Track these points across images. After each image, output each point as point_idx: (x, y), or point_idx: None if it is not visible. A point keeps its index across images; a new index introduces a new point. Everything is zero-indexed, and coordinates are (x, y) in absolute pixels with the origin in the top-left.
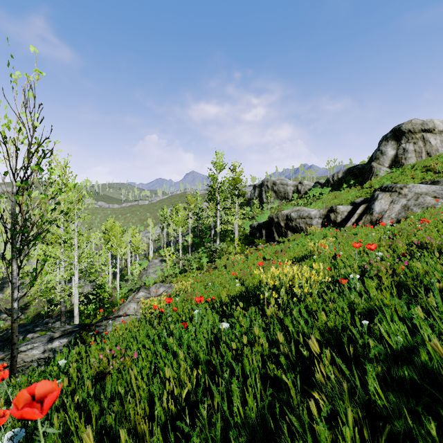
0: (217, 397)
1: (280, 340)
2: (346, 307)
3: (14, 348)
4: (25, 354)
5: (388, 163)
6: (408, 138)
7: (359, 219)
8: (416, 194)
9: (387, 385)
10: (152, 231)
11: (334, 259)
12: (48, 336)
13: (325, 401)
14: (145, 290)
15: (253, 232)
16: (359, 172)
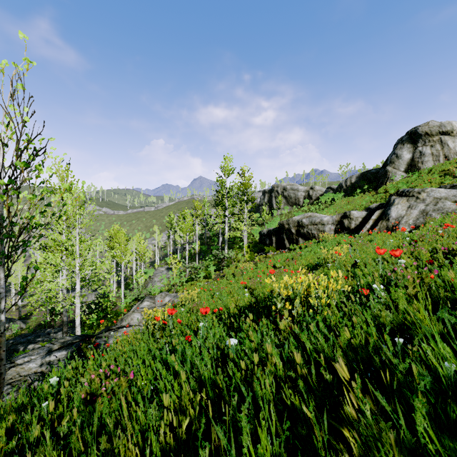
0: (222, 438)
1: (297, 361)
2: (371, 321)
3: (1, 364)
4: (21, 368)
5: (404, 167)
6: (425, 140)
7: (374, 225)
8: (435, 198)
9: (436, 423)
10: (158, 238)
11: (354, 267)
12: (47, 348)
13: (357, 443)
14: (150, 299)
15: (263, 239)
16: (373, 176)
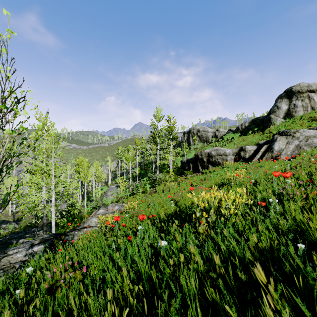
0: None
1: (216, 262)
2: (271, 228)
3: None
4: (11, 257)
5: (282, 115)
6: (297, 96)
7: (263, 155)
8: (306, 136)
9: None
10: (110, 165)
11: (255, 185)
12: (30, 243)
13: None
14: (104, 208)
15: (183, 165)
16: (261, 122)
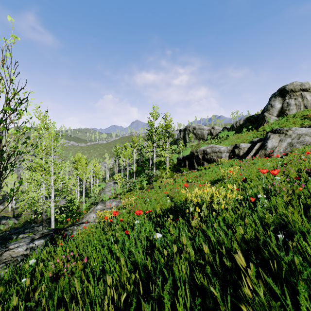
0: None
1: (205, 251)
2: (258, 221)
3: None
4: (12, 251)
5: (276, 113)
6: (291, 95)
7: (256, 153)
8: (298, 134)
9: None
10: (108, 162)
11: (245, 182)
12: (31, 238)
13: None
14: (102, 204)
15: (179, 162)
16: (255, 119)
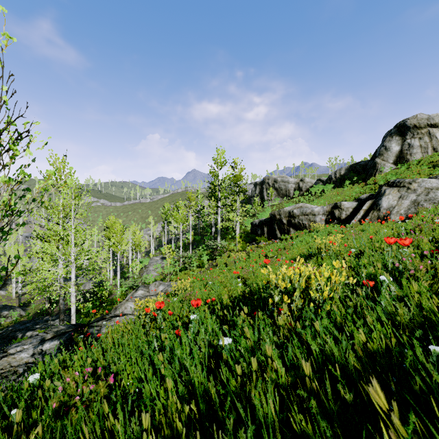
0: None
1: (307, 372)
2: (385, 320)
3: None
4: (13, 358)
5: (393, 159)
6: (413, 133)
7: (365, 215)
8: (426, 189)
9: None
10: (153, 229)
11: (359, 257)
12: (40, 338)
13: None
14: (144, 288)
15: (254, 229)
16: (362, 168)
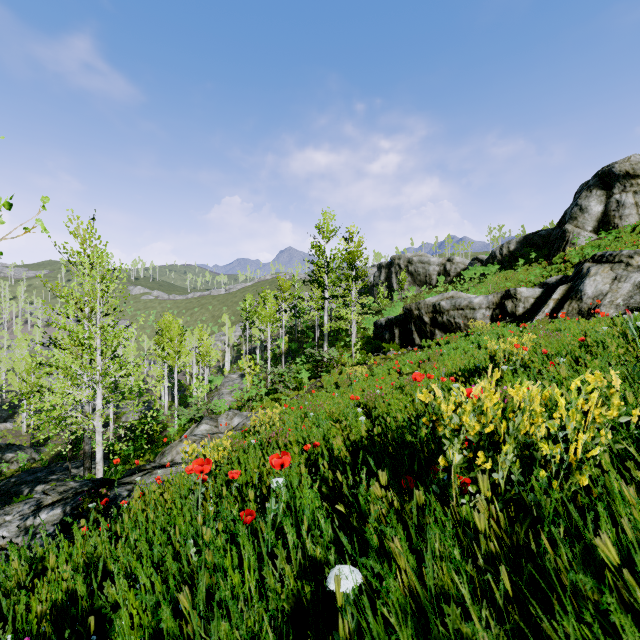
0: None
1: None
2: None
3: None
4: None
5: (592, 225)
6: (625, 184)
7: (557, 308)
8: None
9: None
10: (229, 332)
11: None
12: (35, 502)
13: None
14: (211, 421)
15: (380, 332)
16: (543, 241)
